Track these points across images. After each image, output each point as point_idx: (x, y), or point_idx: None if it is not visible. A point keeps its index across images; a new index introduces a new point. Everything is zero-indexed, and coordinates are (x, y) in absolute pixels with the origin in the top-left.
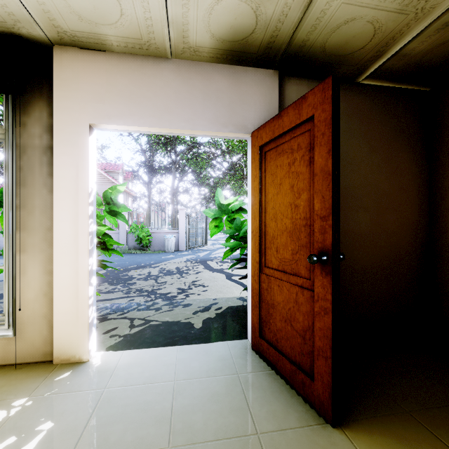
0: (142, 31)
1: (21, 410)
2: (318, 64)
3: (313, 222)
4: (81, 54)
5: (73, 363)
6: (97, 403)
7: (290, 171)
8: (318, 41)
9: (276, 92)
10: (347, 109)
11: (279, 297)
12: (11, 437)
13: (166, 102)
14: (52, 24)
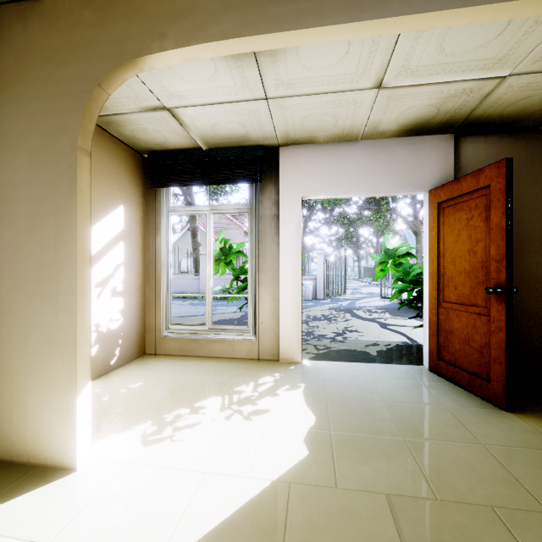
0: (345, 131)
1: (281, 377)
2: (495, 125)
3: (489, 264)
4: (297, 149)
5: (292, 363)
6: (324, 380)
7: (468, 225)
8: (495, 112)
9: (452, 152)
10: (530, 156)
11: (457, 325)
12: (286, 386)
13: (356, 175)
14: (286, 137)
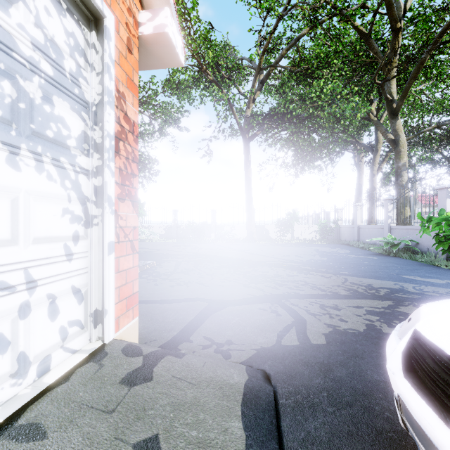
0: None
1: None
2: None
3: None
4: None
5: None
6: None
7: None
8: None
9: None
10: None
11: None
12: None
13: None
14: None
